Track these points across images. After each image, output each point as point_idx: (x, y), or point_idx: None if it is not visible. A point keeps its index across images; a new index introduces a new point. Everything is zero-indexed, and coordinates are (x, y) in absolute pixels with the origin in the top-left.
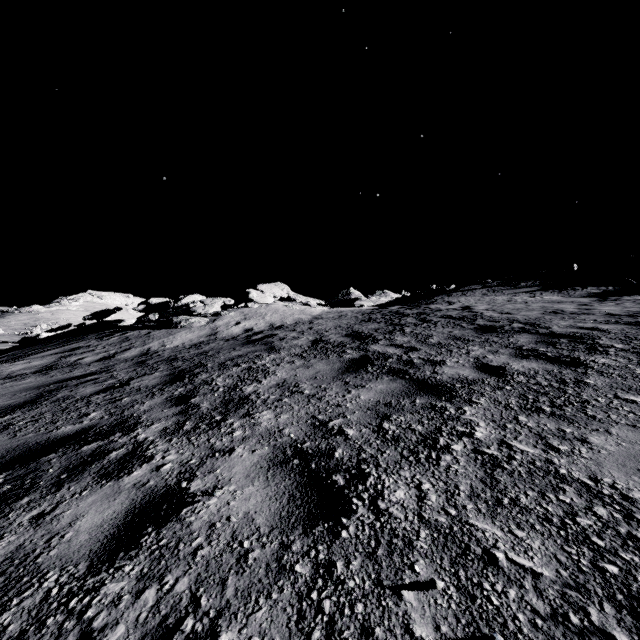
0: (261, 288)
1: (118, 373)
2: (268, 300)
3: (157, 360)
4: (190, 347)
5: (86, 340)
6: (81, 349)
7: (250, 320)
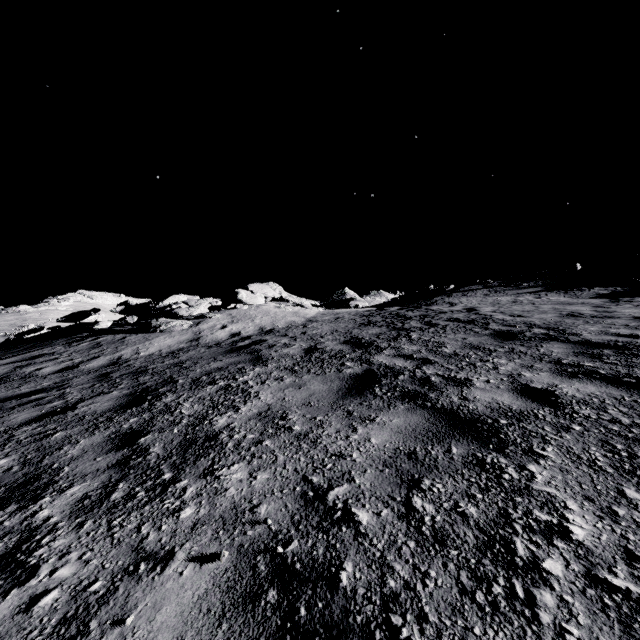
0: (251, 288)
1: (71, 390)
2: (258, 301)
3: (123, 372)
4: (166, 355)
5: (52, 346)
6: (43, 357)
7: (238, 323)
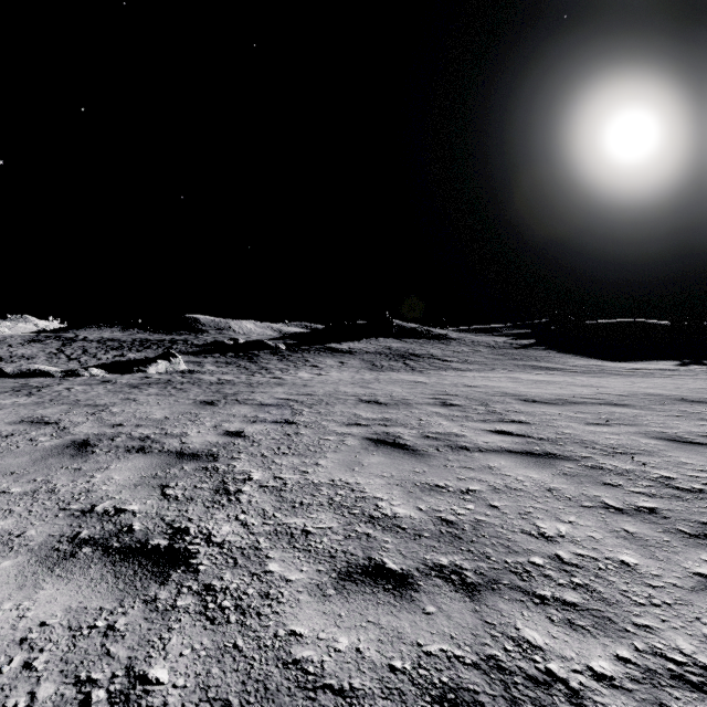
0: None
1: None
2: None
3: None
4: None
5: None
6: None
7: None
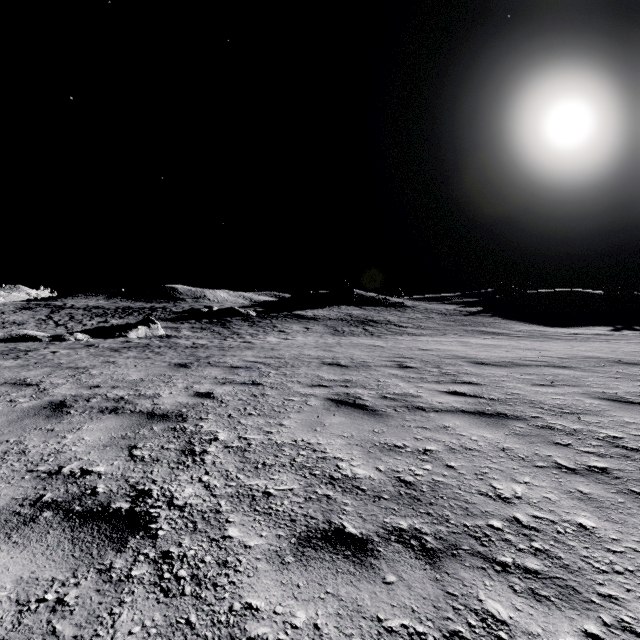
0: None
1: None
2: None
3: None
4: None
5: None
6: None
7: None
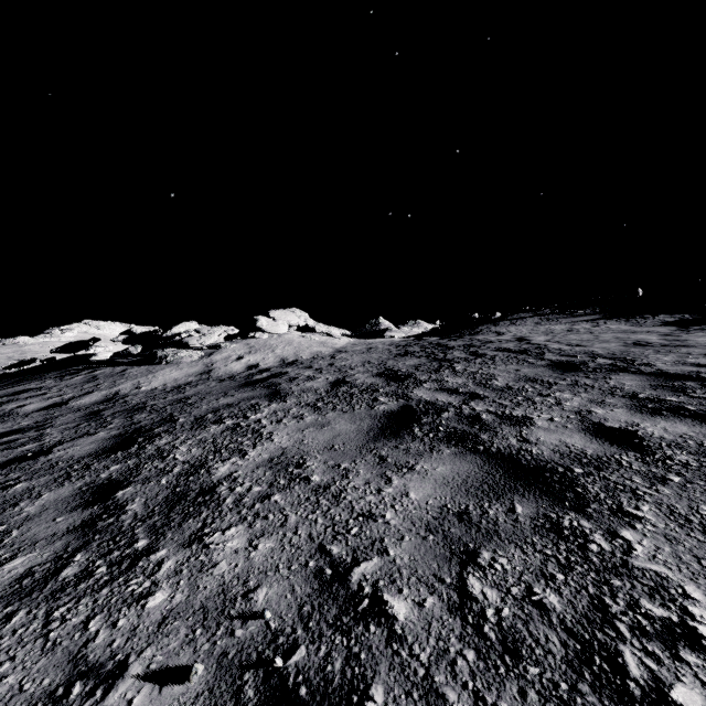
0: (273, 315)
1: (51, 431)
2: (281, 329)
3: (117, 410)
4: (171, 390)
5: (41, 380)
6: (28, 392)
7: (256, 354)
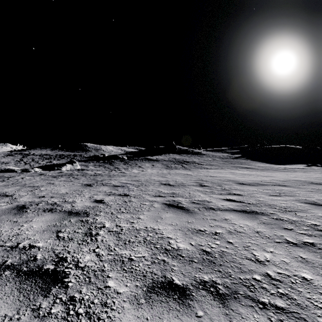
0: None
1: None
2: None
3: None
4: None
5: None
6: None
7: None
